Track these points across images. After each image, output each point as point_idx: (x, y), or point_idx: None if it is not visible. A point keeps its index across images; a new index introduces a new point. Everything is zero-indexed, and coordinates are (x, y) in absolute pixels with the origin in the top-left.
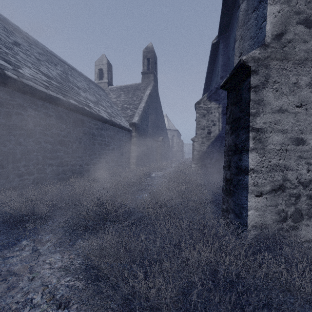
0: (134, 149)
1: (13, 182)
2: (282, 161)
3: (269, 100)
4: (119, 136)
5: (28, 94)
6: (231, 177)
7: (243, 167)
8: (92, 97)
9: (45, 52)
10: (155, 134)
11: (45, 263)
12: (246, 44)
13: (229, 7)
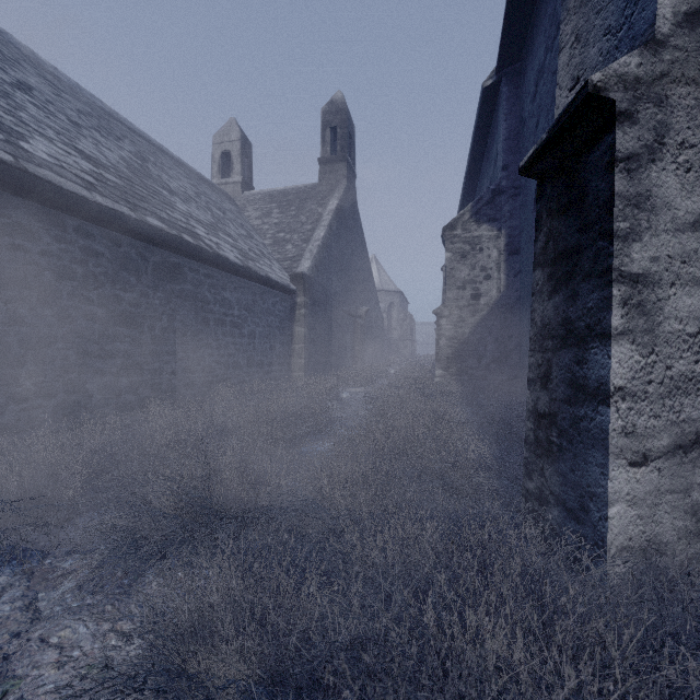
0: (301, 334)
1: (4, 414)
2: None
3: (667, 196)
4: (267, 305)
5: (41, 200)
6: (554, 408)
7: (590, 382)
8: (203, 214)
9: (96, 110)
10: (351, 300)
11: (46, 646)
12: (594, 50)
13: None
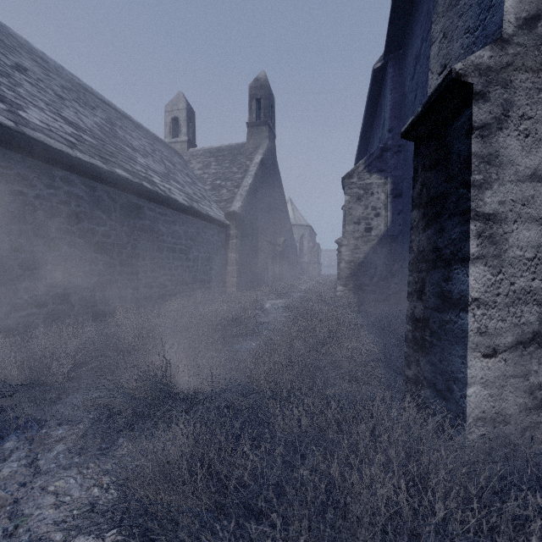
0: (233, 259)
1: (7, 319)
2: (537, 283)
3: (511, 155)
4: (207, 236)
5: (35, 156)
6: (427, 314)
7: (454, 295)
8: (158, 166)
9: (75, 86)
10: (271, 232)
11: (45, 493)
12: (457, 45)
13: (405, 1)
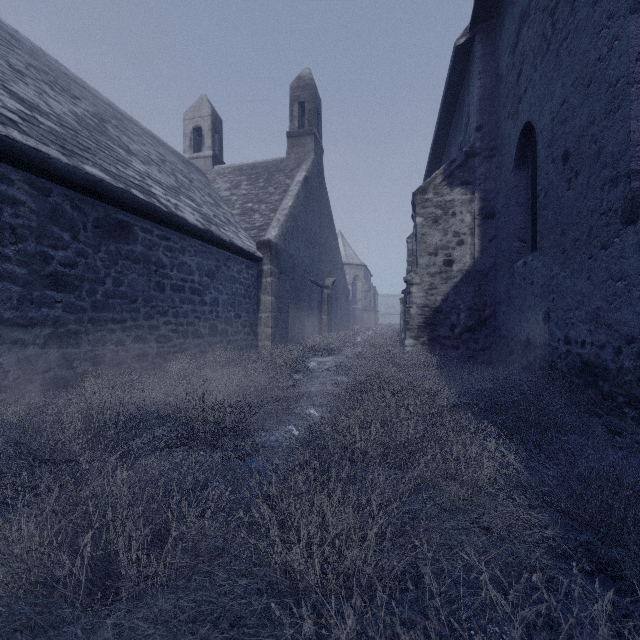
0: (267, 303)
1: None
2: None
3: None
4: (231, 272)
5: None
6: None
7: None
8: (165, 178)
9: (57, 73)
10: (318, 271)
11: None
12: None
13: None
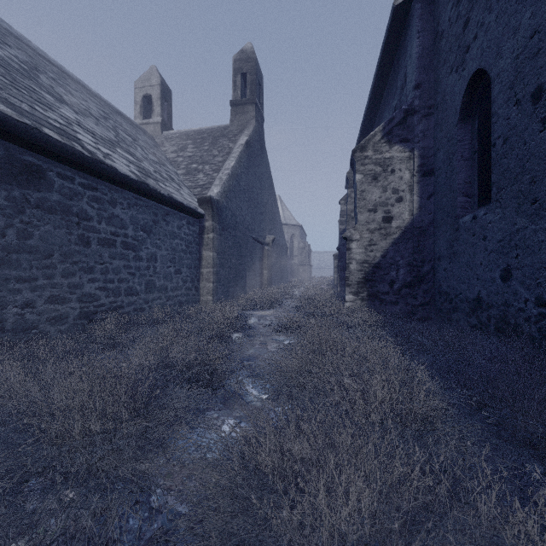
0: (209, 258)
1: None
2: None
3: None
4: (171, 227)
5: None
6: None
7: None
8: (102, 130)
9: None
10: (259, 229)
11: None
12: None
13: None
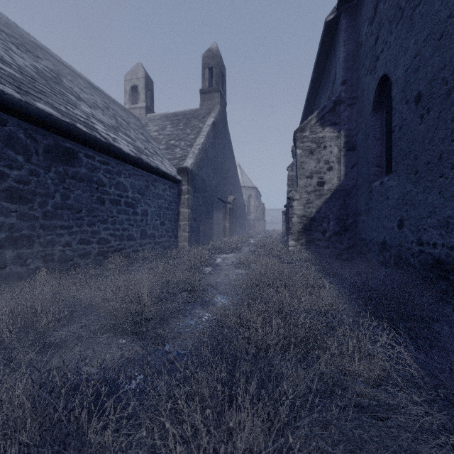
0: (185, 214)
1: None
2: None
3: None
4: (157, 190)
5: None
6: None
7: None
8: (107, 119)
9: (26, 40)
10: (223, 191)
11: None
12: None
13: None
